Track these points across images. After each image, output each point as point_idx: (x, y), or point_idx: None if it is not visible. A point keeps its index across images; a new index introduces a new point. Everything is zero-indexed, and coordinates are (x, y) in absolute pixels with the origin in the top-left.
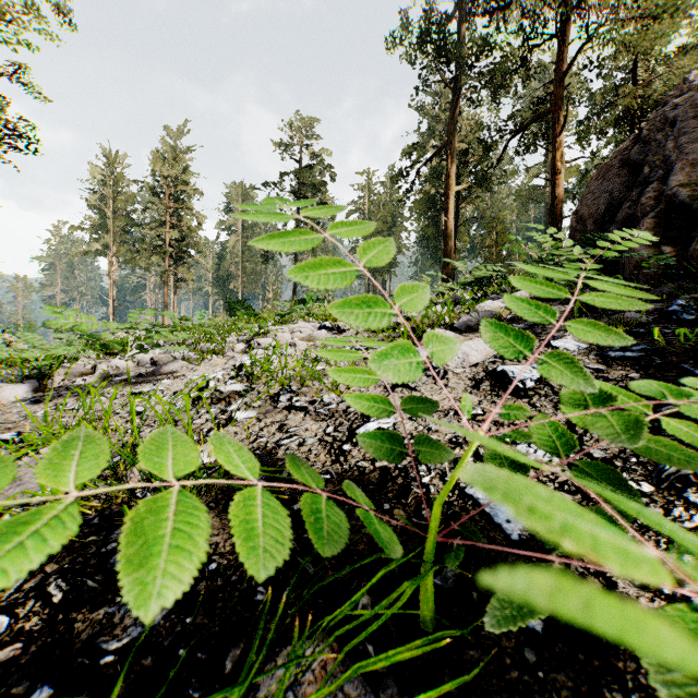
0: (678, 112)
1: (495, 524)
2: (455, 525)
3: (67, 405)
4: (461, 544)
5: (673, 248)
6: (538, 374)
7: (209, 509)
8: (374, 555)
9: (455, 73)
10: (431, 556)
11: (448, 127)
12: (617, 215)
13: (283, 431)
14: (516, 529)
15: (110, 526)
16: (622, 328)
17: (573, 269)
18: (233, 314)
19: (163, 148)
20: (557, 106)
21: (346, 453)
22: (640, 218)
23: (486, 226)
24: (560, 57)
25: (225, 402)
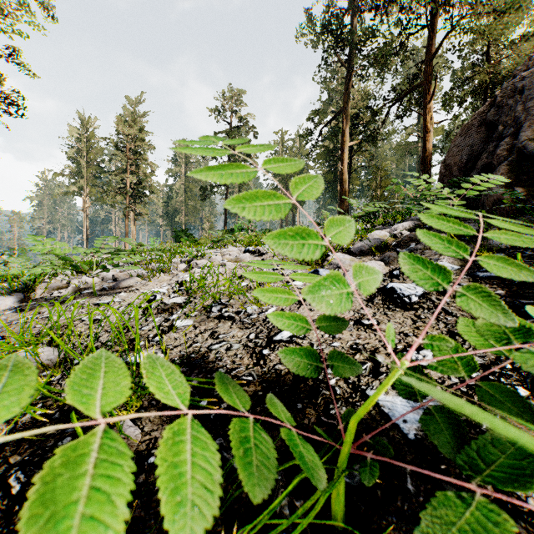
0: (526, 83)
1: (393, 423)
2: (364, 437)
3: (44, 313)
4: (365, 443)
5: (524, 189)
6: (421, 291)
7: (151, 407)
8: (291, 463)
9: (348, 55)
10: (343, 465)
11: (343, 96)
12: (477, 163)
13: (214, 337)
14: (412, 429)
15: (68, 420)
16: (486, 253)
17: (444, 206)
18: (179, 240)
19: (124, 113)
20: (428, 80)
21: (265, 357)
22: (496, 166)
23: (373, 172)
24: (429, 42)
25: (168, 312)
